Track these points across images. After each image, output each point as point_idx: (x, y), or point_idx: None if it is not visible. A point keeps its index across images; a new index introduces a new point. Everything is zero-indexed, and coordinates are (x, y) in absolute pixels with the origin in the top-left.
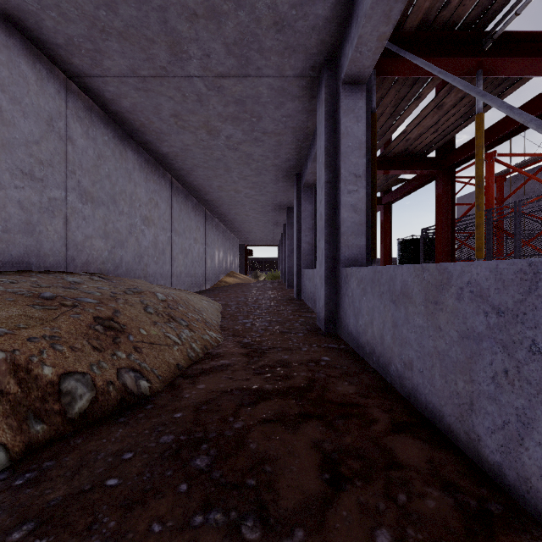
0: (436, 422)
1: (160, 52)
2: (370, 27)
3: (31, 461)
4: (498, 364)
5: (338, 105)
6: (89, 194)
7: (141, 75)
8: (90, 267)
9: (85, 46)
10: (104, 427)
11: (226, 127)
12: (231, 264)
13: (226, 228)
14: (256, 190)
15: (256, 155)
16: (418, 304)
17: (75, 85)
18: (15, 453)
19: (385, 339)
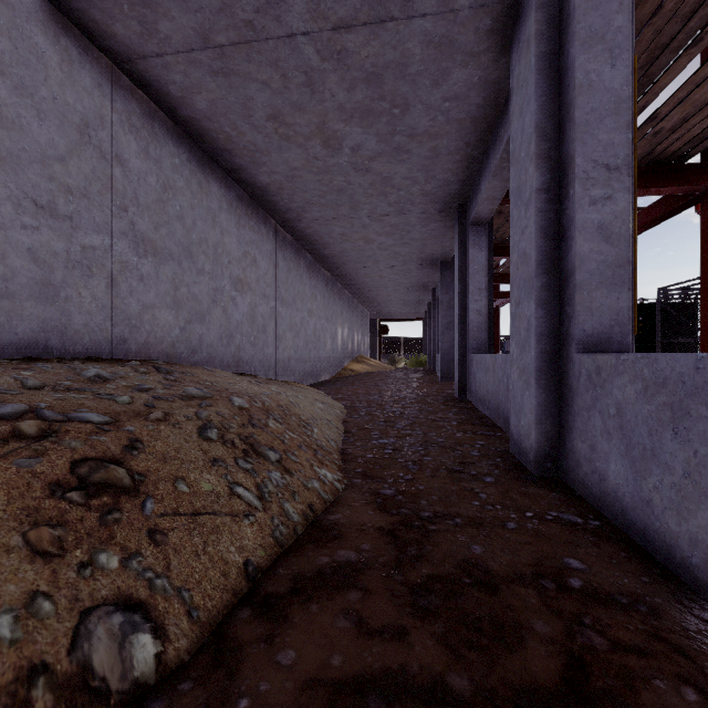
0: None
1: None
2: None
3: None
4: None
5: (566, 36)
6: (149, 242)
7: (216, 45)
8: (151, 351)
9: None
10: None
11: (351, 131)
12: (359, 346)
13: (352, 296)
14: (395, 238)
15: (397, 178)
16: None
17: (127, 78)
18: None
19: None
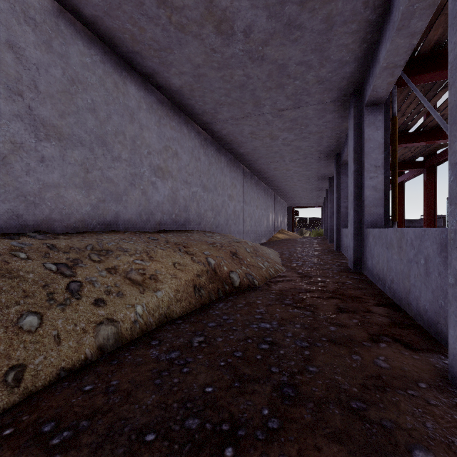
0: (400, 304)
1: (248, 106)
2: (380, 80)
3: (229, 295)
4: (415, 271)
5: (363, 120)
6: (206, 186)
7: (235, 118)
8: (206, 227)
9: (210, 112)
10: (246, 291)
11: (283, 134)
12: (281, 223)
13: (277, 195)
14: (302, 168)
15: (303, 146)
16: (395, 248)
17: (201, 128)
18: (223, 293)
19: (384, 269)
